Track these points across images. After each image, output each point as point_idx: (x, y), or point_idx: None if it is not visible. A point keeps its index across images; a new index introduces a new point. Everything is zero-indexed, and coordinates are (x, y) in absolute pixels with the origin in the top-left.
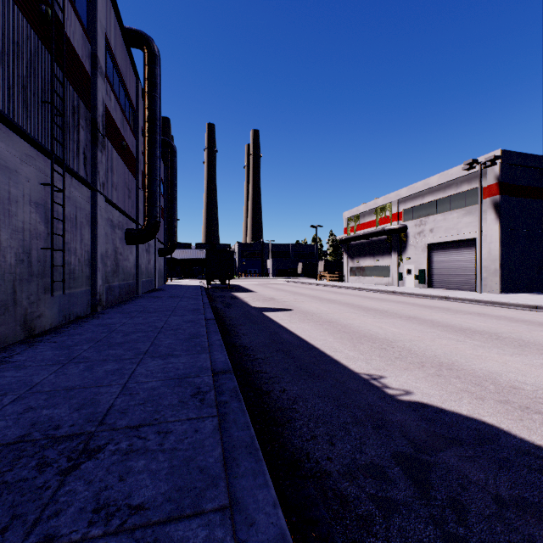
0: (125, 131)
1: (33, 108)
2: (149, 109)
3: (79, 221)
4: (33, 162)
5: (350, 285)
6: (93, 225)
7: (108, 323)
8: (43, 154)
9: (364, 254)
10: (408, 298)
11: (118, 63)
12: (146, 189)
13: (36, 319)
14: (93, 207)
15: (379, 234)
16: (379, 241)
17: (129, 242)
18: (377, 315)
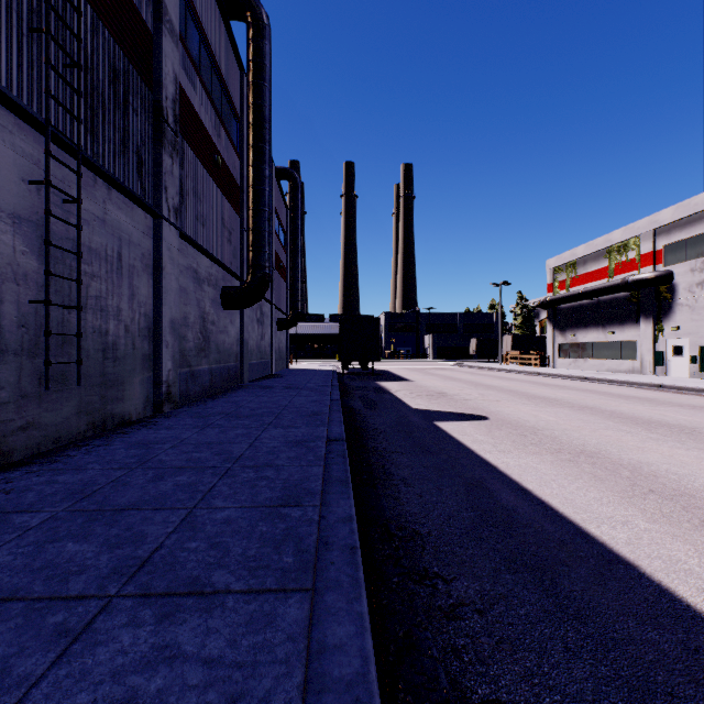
0: (220, 142)
1: (6, 34)
2: (254, 105)
3: (126, 263)
4: (6, 137)
5: (565, 372)
6: (157, 272)
7: (154, 440)
8: (35, 129)
9: (585, 324)
10: (702, 398)
11: (208, 36)
12: (250, 226)
13: (13, 434)
14: (157, 244)
15: (616, 289)
16: (615, 301)
17: (226, 305)
18: (683, 438)
